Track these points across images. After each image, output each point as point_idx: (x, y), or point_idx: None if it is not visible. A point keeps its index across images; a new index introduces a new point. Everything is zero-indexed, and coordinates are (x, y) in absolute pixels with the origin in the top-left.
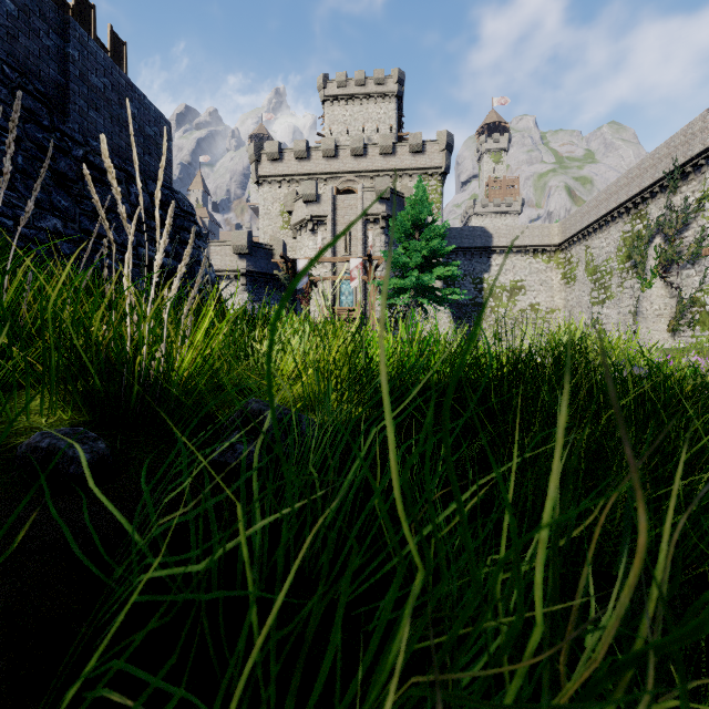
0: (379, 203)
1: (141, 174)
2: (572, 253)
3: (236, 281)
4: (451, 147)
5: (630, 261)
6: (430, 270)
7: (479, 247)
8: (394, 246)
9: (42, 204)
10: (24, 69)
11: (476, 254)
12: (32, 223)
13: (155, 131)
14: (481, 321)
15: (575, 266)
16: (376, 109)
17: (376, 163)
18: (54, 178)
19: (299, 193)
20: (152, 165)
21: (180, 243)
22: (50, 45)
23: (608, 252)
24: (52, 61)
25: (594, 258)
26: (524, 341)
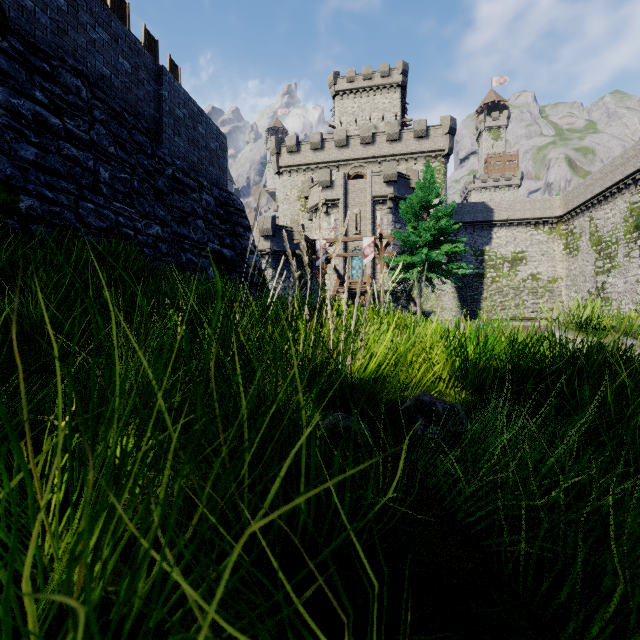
0: (386, 185)
1: (207, 182)
2: (574, 224)
3: (262, 260)
4: (454, 131)
5: (638, 232)
6: (438, 247)
7: (480, 221)
8: (401, 224)
9: (149, 216)
10: (135, 112)
11: (477, 228)
12: (144, 231)
13: (216, 145)
14: (482, 291)
15: (578, 237)
16: (381, 99)
17: (383, 149)
18: (155, 194)
19: (314, 180)
20: (214, 174)
21: (235, 236)
22: (150, 90)
23: (614, 222)
24: (151, 102)
25: (598, 229)
26: (525, 309)
